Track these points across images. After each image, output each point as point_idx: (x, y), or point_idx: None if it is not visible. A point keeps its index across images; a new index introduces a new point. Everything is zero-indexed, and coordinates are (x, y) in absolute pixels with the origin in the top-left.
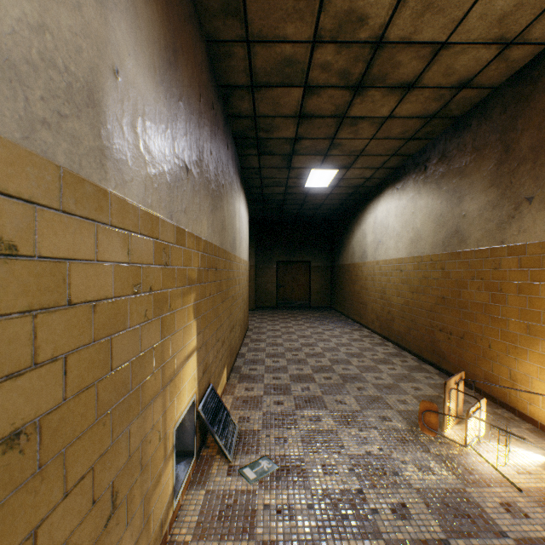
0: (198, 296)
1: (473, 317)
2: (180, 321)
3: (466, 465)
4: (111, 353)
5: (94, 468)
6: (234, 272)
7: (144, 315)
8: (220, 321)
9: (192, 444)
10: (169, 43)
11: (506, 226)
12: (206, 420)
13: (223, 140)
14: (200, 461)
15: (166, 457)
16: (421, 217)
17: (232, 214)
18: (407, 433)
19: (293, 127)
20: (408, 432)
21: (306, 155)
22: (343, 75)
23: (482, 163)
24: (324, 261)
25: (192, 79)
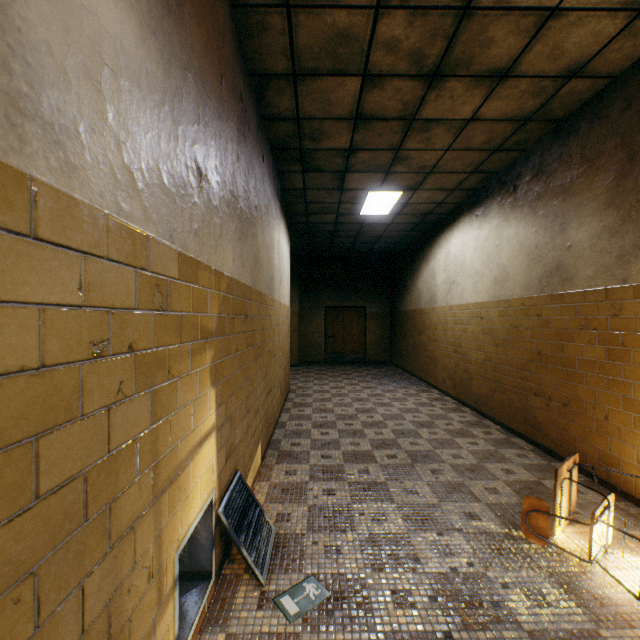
0: (219, 354)
1: (581, 378)
2: (188, 392)
3: (592, 590)
4: (35, 468)
5: None
6: (272, 320)
7: (116, 391)
8: (253, 384)
9: (209, 562)
10: None
11: (630, 258)
12: (229, 527)
13: (256, 147)
14: (221, 583)
15: (161, 602)
16: (509, 250)
17: (269, 245)
18: (504, 538)
19: (347, 133)
20: (505, 536)
21: (363, 172)
22: (415, 58)
23: (595, 178)
24: (382, 306)
25: (207, 47)
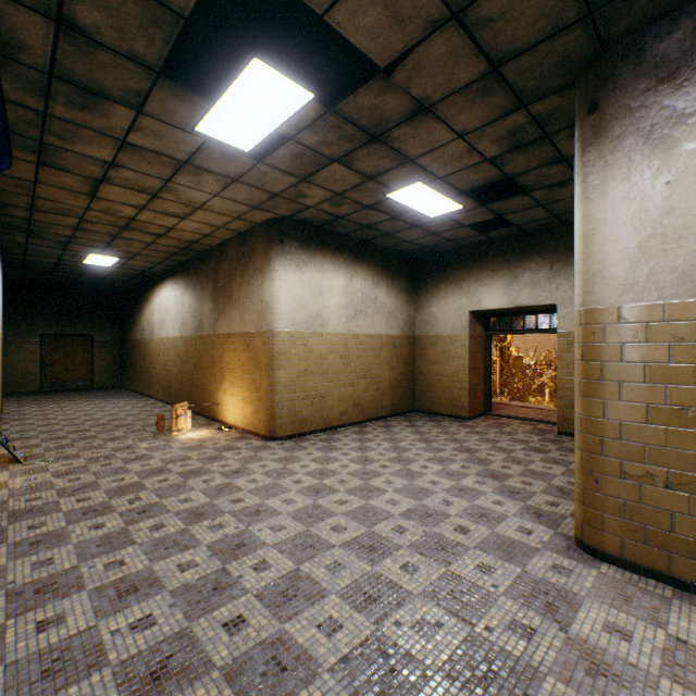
0: None
1: (207, 374)
2: None
3: (176, 439)
4: None
5: None
6: None
7: None
8: None
9: None
10: None
11: (216, 323)
12: (3, 440)
13: None
14: None
15: None
16: (187, 309)
17: None
18: (152, 436)
19: (71, 231)
20: (153, 436)
21: (85, 246)
22: (112, 222)
23: (210, 286)
24: (112, 335)
25: None
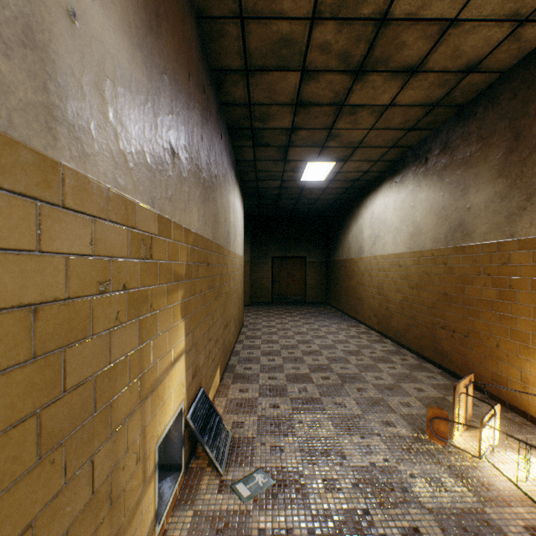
0: (187, 294)
1: (478, 314)
2: (165, 322)
3: (481, 479)
4: (63, 370)
5: (34, 524)
6: (228, 268)
7: (114, 318)
8: (213, 319)
9: (180, 457)
10: (149, 3)
11: (516, 218)
12: (195, 429)
13: (216, 128)
14: (189, 474)
15: (146, 481)
16: (422, 211)
17: (226, 207)
18: (413, 440)
19: (289, 116)
20: (414, 439)
21: (303, 147)
22: (343, 57)
23: (489, 153)
24: (319, 256)
25: (179, 53)
